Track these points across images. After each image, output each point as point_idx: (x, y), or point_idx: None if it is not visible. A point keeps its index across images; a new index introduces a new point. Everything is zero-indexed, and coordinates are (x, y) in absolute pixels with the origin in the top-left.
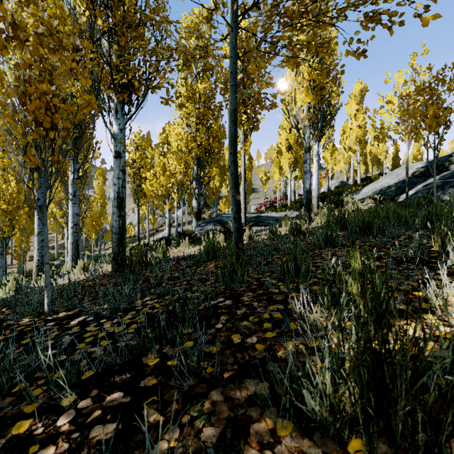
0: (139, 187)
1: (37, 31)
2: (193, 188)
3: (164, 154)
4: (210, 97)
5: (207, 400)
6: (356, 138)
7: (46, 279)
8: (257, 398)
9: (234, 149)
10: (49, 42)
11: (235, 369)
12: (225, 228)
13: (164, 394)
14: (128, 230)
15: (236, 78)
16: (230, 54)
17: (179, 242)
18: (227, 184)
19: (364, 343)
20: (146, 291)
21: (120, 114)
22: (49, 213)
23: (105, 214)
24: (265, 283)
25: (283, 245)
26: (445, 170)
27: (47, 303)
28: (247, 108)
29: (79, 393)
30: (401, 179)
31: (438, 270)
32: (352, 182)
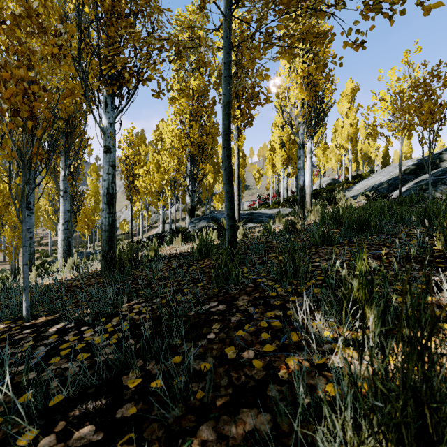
0: (132, 184)
1: (15, 13)
2: (186, 185)
3: (158, 151)
4: (203, 91)
5: (195, 439)
6: (347, 136)
7: (24, 282)
8: (258, 442)
9: (228, 143)
10: (27, 24)
11: (230, 394)
12: (219, 225)
13: (144, 430)
14: (121, 226)
15: (230, 69)
16: (224, 44)
17: (171, 239)
18: (220, 181)
19: (399, 380)
20: (133, 293)
21: (110, 107)
22: (42, 210)
23: (99, 211)
24: (261, 285)
25: (278, 242)
26: (436, 168)
27: (25, 308)
28: (241, 102)
29: (42, 426)
30: (392, 176)
31: (446, 271)
32: (344, 179)
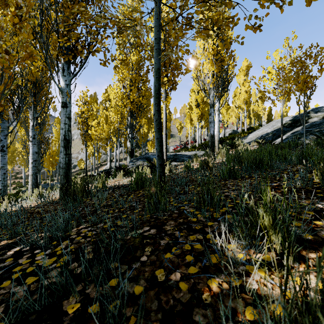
0: (86, 132)
1: None
2: (127, 133)
3: (106, 108)
4: (139, 61)
5: None
6: (244, 100)
7: None
8: None
9: (158, 100)
10: None
11: (160, 320)
12: (151, 163)
13: None
14: (79, 164)
15: (160, 43)
16: (155, 24)
17: (115, 174)
18: (153, 131)
19: None
20: (81, 220)
21: (67, 72)
22: (18, 152)
23: None
24: (184, 212)
25: (196, 176)
26: (305, 122)
27: None
28: (168, 71)
29: None
30: (275, 128)
31: None
32: (241, 131)
